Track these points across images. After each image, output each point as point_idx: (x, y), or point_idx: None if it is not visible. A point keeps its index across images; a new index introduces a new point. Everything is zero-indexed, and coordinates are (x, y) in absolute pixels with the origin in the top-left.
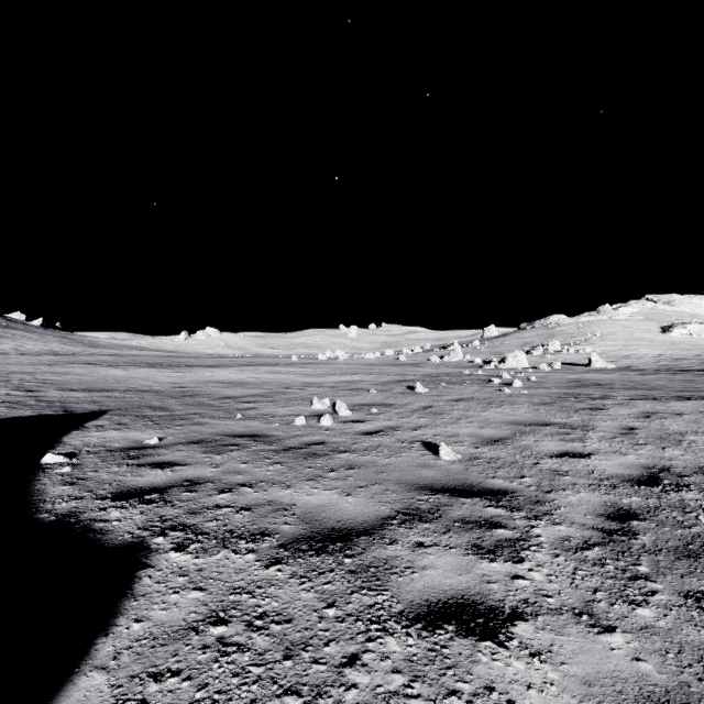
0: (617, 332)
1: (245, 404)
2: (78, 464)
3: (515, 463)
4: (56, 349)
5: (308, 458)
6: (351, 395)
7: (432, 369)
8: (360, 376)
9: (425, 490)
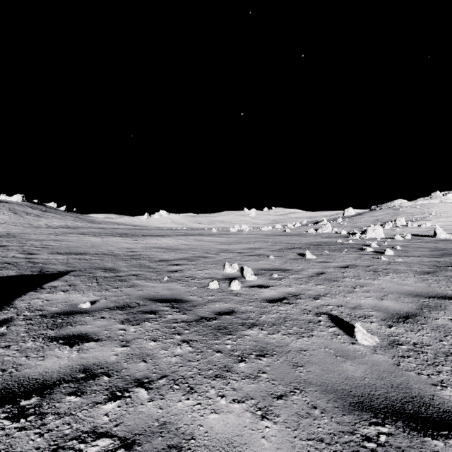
0: (448, 211)
1: (174, 266)
2: (1, 335)
3: (449, 355)
4: (69, 224)
5: (217, 334)
6: (254, 260)
7: (311, 238)
8: (260, 244)
9: (364, 410)
